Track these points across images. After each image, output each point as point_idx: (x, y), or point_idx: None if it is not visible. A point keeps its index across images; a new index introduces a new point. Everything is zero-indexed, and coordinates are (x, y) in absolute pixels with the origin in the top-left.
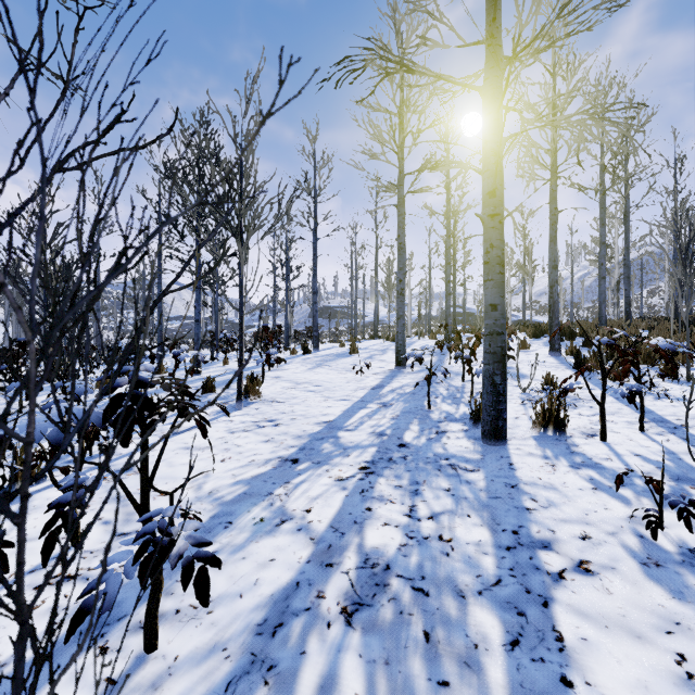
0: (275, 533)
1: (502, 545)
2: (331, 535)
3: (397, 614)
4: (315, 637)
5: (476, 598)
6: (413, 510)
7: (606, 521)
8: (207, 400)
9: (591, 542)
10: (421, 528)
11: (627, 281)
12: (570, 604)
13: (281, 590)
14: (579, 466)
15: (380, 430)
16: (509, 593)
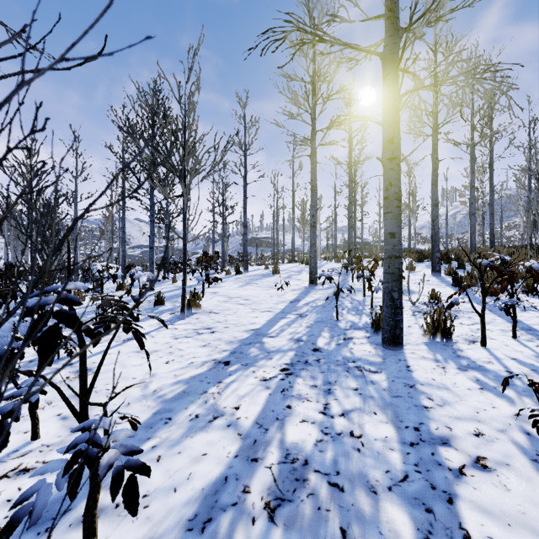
0: (208, 429)
1: (406, 441)
2: (256, 431)
3: (316, 509)
4: (240, 534)
5: (386, 494)
6: (326, 408)
7: (495, 419)
8: (158, 311)
9: (484, 439)
10: (335, 424)
11: (491, 217)
12: (473, 500)
13: (211, 484)
14: (465, 368)
15: (297, 337)
16: (416, 489)
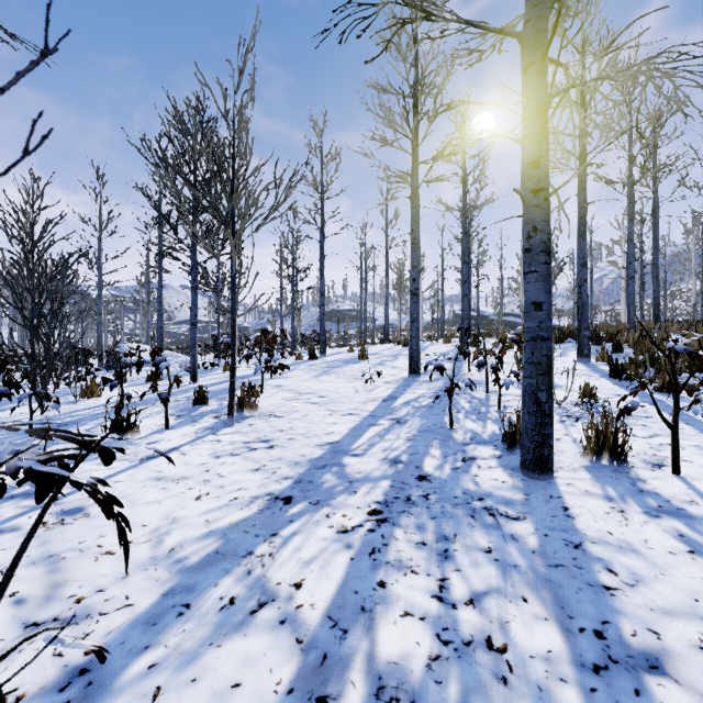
0: (247, 628)
1: (585, 662)
2: (328, 635)
3: None
4: None
5: None
6: (444, 588)
7: None
8: (197, 413)
9: None
10: (459, 622)
11: (655, 282)
12: None
13: None
14: (657, 513)
15: (394, 455)
16: None
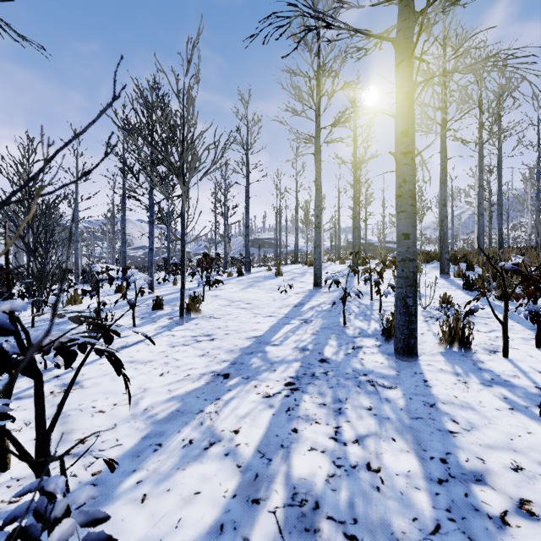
0: (202, 459)
1: (433, 477)
2: (258, 462)
3: None
4: None
5: None
6: (338, 432)
7: (533, 448)
8: (156, 315)
9: (525, 475)
10: (348, 454)
11: (500, 217)
12: None
13: (204, 535)
14: (490, 383)
15: (303, 345)
16: None
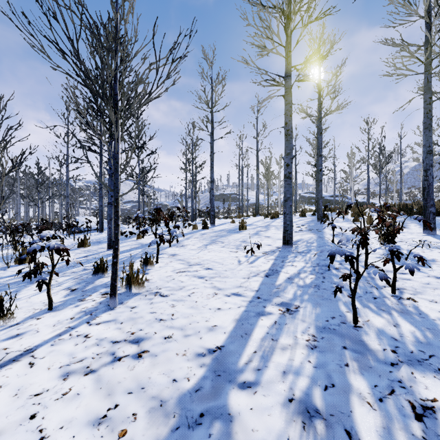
0: None
1: None
2: None
3: None
4: None
5: None
6: None
7: None
8: (91, 287)
9: None
10: None
11: None
12: None
13: None
14: None
15: (301, 390)
16: None
